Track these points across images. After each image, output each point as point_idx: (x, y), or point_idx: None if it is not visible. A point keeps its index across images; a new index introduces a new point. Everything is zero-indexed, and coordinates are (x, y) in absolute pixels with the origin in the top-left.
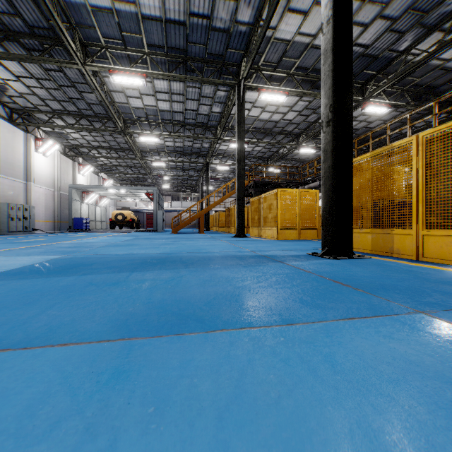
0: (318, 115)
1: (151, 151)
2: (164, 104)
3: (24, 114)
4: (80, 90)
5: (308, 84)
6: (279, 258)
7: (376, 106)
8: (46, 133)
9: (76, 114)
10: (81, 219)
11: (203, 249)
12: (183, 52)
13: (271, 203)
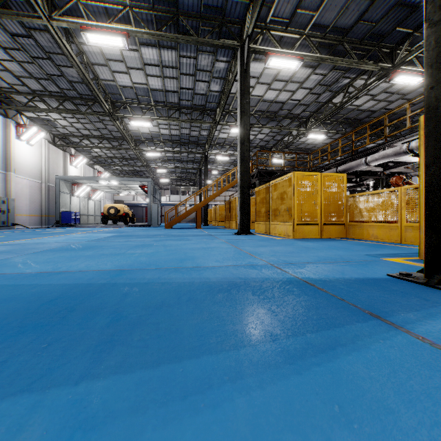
0: (331, 93)
1: (146, 140)
2: (156, 82)
3: (1, 95)
4: (58, 64)
5: (324, 50)
6: (348, 292)
7: (408, 74)
8: (32, 120)
9: (59, 95)
10: (69, 213)
11: (188, 259)
12: (174, 5)
13: (284, 192)
